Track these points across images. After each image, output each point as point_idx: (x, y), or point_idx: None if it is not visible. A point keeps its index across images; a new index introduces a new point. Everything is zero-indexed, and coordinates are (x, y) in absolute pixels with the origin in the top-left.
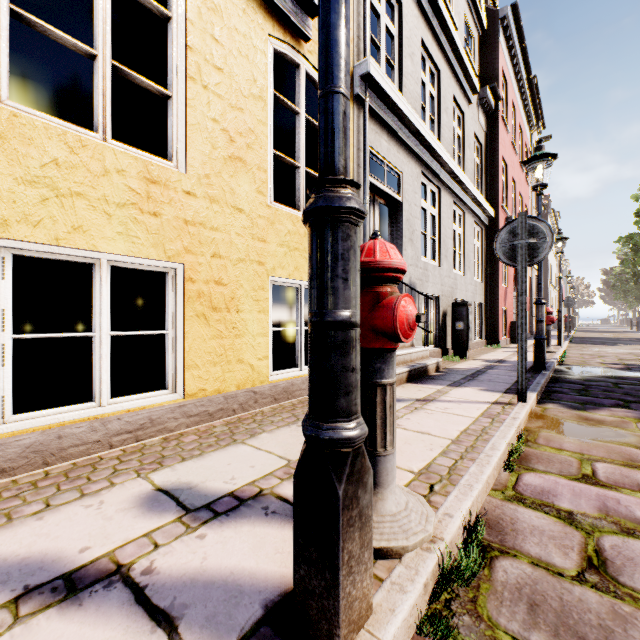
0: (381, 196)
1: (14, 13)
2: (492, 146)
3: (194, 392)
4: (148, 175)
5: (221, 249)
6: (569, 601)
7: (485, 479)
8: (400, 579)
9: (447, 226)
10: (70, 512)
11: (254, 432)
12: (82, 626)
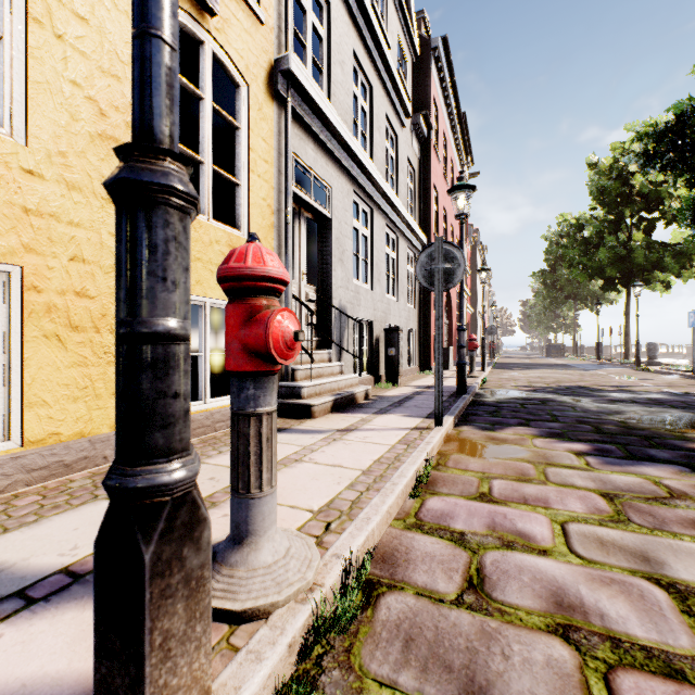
0: (308, 210)
1: None
2: (425, 173)
3: (40, 438)
4: None
5: (86, 251)
6: (444, 628)
7: (386, 509)
8: (260, 645)
9: (380, 249)
10: None
11: None
12: None
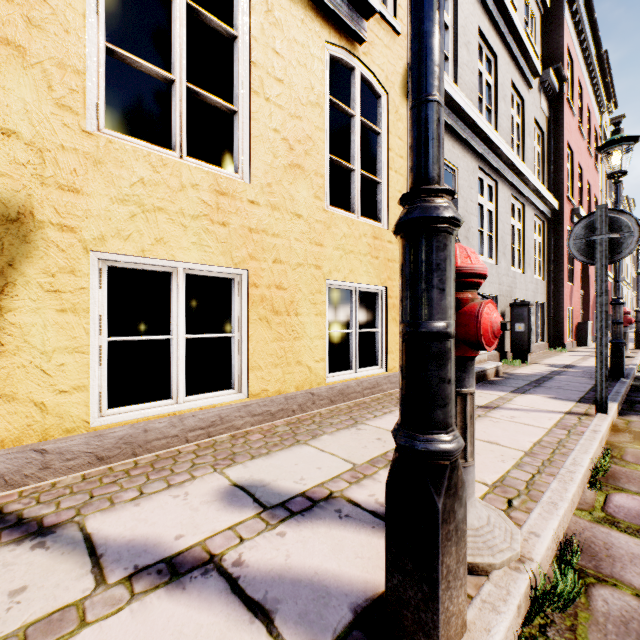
0: None
1: (109, 50)
2: (555, 132)
3: (257, 392)
4: (218, 187)
5: (281, 254)
6: None
7: (570, 497)
8: (491, 598)
9: (505, 221)
10: (161, 501)
11: (315, 433)
12: (188, 609)
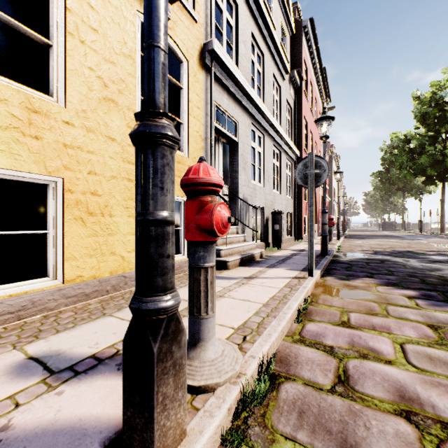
0: (223, 137)
1: None
2: (298, 109)
3: (72, 278)
4: (30, 105)
5: (96, 168)
6: (324, 407)
7: (280, 329)
8: (211, 407)
9: (269, 160)
10: None
11: (121, 307)
12: None
